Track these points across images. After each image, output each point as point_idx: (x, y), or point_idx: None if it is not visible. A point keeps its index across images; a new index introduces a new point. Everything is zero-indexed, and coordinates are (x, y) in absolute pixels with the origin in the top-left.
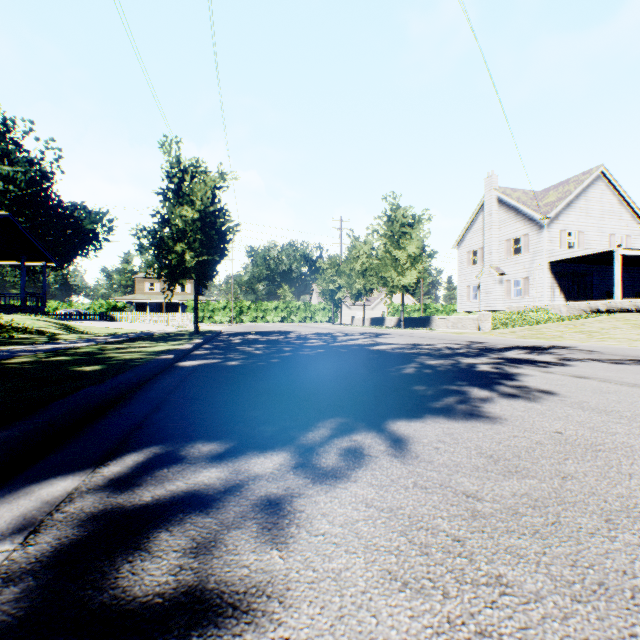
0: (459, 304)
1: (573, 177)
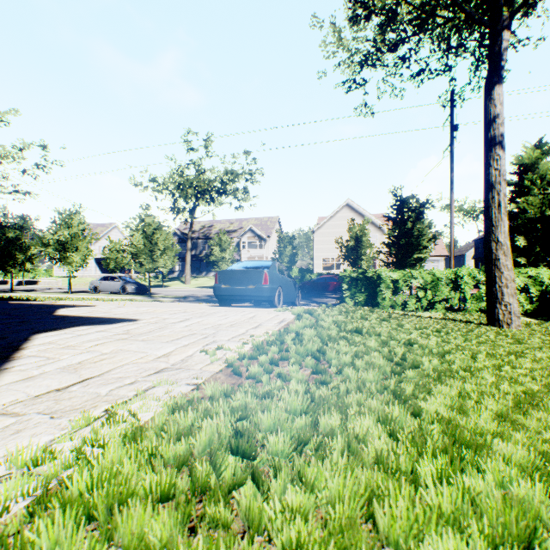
0: (56, 272)
1: (108, 224)
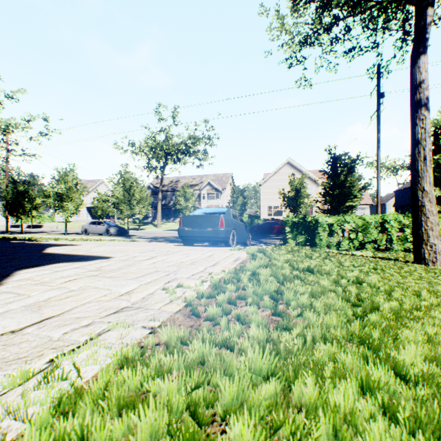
0: (57, 218)
1: (97, 180)
